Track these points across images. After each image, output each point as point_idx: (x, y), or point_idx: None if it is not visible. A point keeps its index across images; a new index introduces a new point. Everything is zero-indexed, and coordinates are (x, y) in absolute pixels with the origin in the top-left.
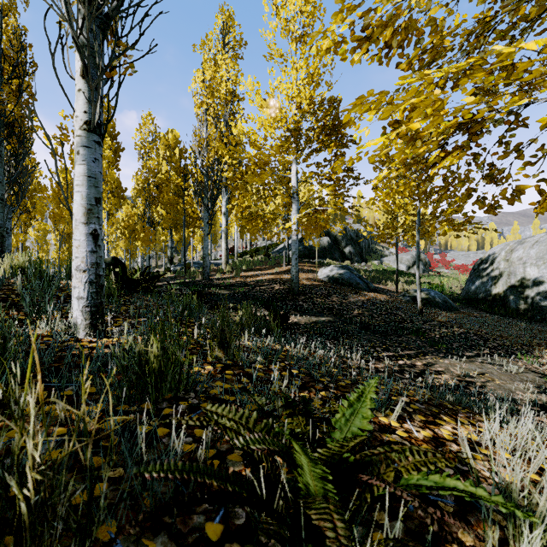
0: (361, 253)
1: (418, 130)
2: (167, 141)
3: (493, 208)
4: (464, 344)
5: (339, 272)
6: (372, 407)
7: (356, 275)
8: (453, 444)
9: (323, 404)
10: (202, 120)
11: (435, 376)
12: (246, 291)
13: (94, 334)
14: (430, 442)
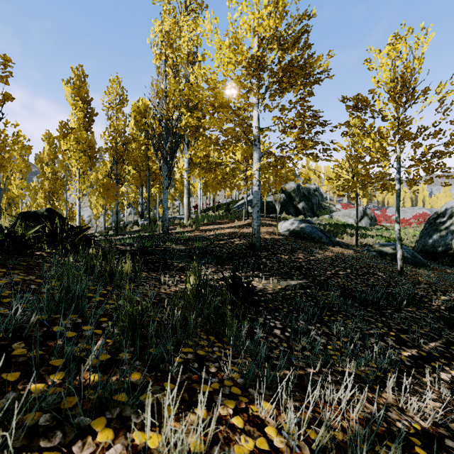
0: (313, 208)
1: None
2: (138, 108)
3: None
4: None
5: (300, 225)
6: None
7: (318, 229)
8: None
9: None
10: (160, 70)
11: None
12: (204, 246)
13: None
14: None
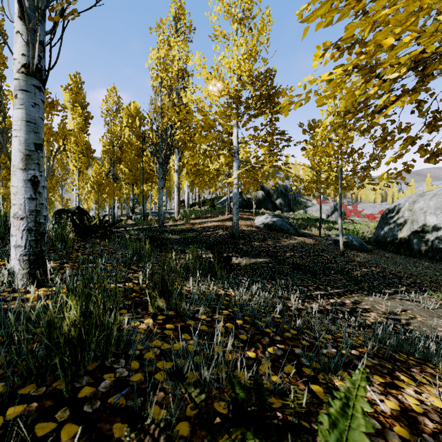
0: (290, 204)
1: (378, 61)
2: (129, 111)
3: (435, 156)
4: (383, 282)
5: (273, 219)
6: (371, 431)
7: (287, 222)
8: (425, 419)
9: (272, 366)
10: (157, 91)
11: (364, 314)
12: (194, 236)
13: (32, 283)
14: (400, 418)
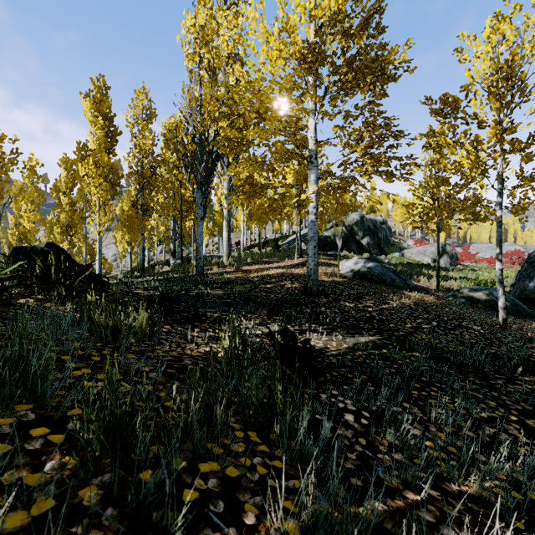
0: (380, 245)
1: None
2: (169, 126)
3: None
4: None
5: (367, 265)
6: None
7: (389, 269)
8: None
9: None
10: (193, 74)
11: None
12: (246, 291)
13: None
14: None
